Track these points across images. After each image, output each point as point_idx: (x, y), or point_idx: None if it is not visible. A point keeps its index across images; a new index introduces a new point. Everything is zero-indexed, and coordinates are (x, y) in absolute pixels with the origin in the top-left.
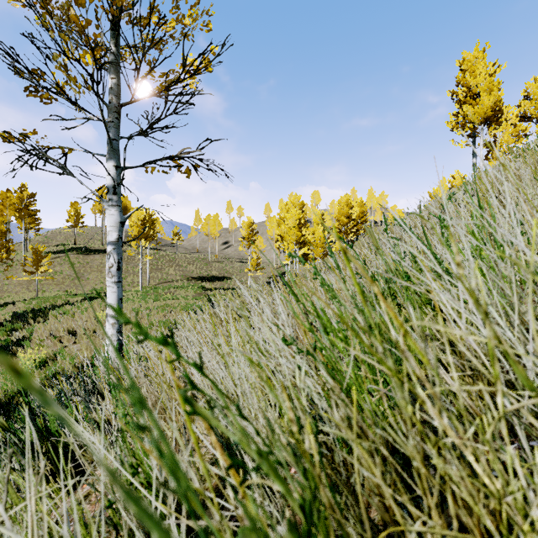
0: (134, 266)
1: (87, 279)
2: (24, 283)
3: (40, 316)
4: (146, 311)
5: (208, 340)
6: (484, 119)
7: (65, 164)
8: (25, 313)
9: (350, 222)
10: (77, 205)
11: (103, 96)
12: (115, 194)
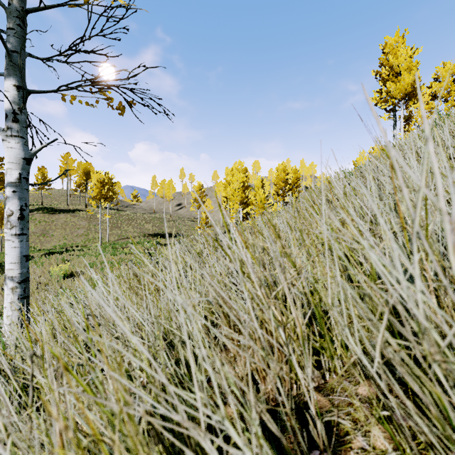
0: (96, 224)
1: (51, 236)
2: None
3: None
4: (101, 265)
5: None
6: (405, 95)
7: None
8: None
9: (287, 186)
10: (44, 170)
11: None
12: (16, 122)
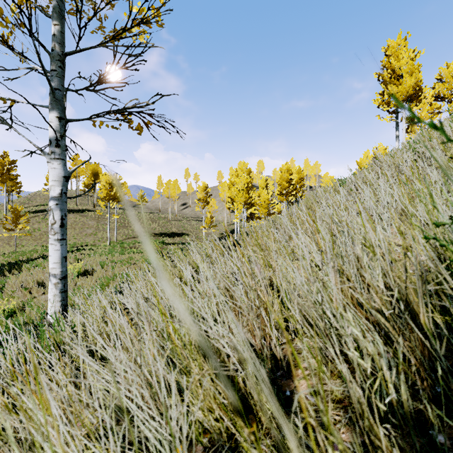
0: (104, 223)
1: None
2: (5, 239)
3: (15, 268)
4: (111, 264)
5: (127, 332)
6: (406, 97)
7: (11, 118)
8: (2, 265)
9: (290, 186)
10: None
11: (37, 34)
12: (58, 147)
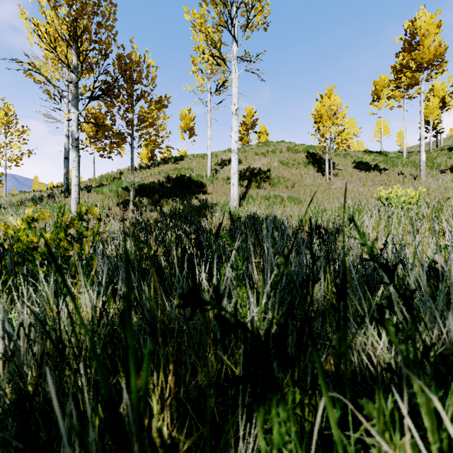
0: None
1: None
2: None
3: None
4: None
5: None
6: None
7: None
8: None
9: None
10: None
11: None
12: None
